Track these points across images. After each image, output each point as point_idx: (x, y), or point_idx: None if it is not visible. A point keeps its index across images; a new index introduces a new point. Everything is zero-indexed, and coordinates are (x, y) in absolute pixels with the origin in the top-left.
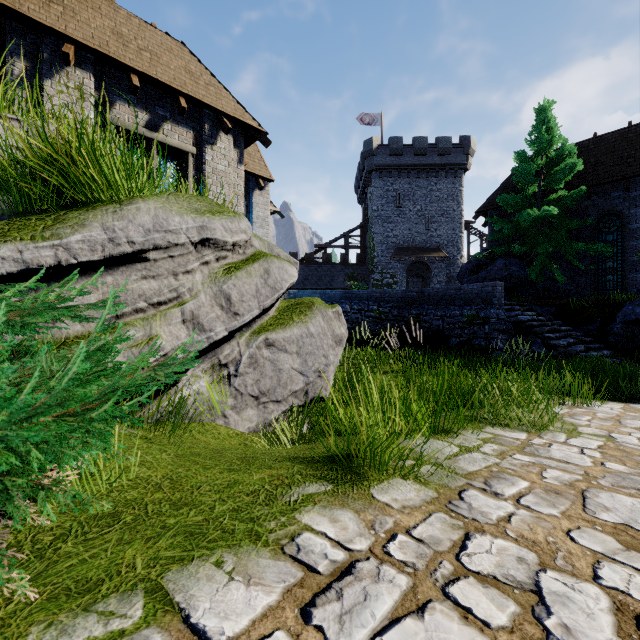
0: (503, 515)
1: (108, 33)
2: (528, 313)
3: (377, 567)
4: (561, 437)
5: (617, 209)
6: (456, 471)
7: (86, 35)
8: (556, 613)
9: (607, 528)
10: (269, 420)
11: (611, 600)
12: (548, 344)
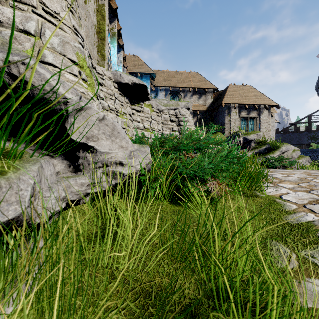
0: None
1: (239, 96)
2: None
3: None
4: None
5: None
6: None
7: (237, 100)
8: None
9: None
10: None
11: None
12: None
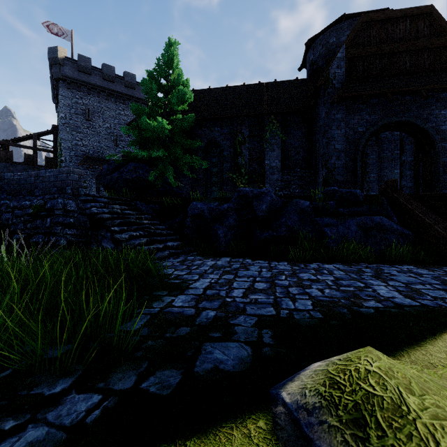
0: None
1: None
2: (115, 206)
3: None
4: None
5: (217, 139)
6: None
7: None
8: None
9: None
10: None
11: None
12: (115, 238)
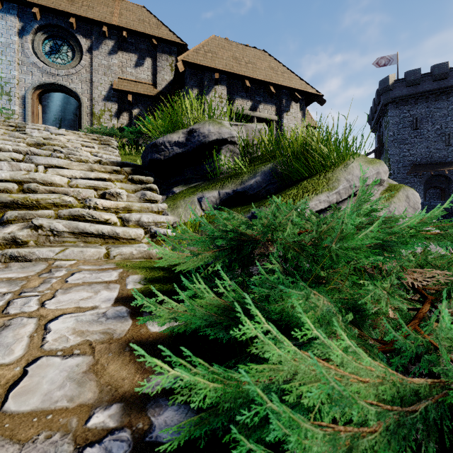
0: None
1: (231, 60)
2: None
3: None
4: None
5: None
6: None
7: (223, 65)
8: None
9: None
10: None
11: None
12: None
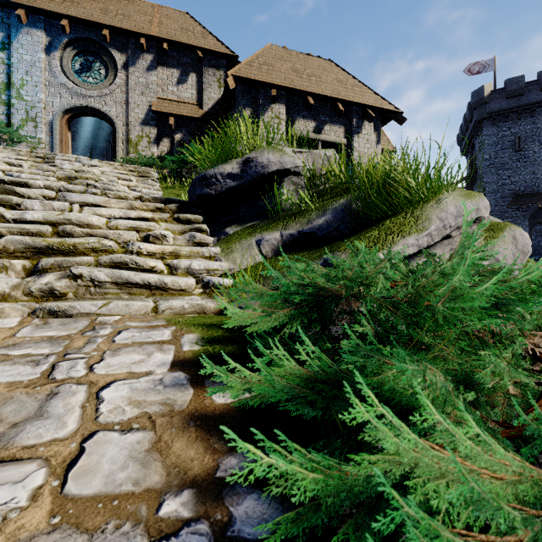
0: None
1: (290, 72)
2: None
3: None
4: None
5: None
6: None
7: (281, 79)
8: None
9: None
10: None
11: None
12: None
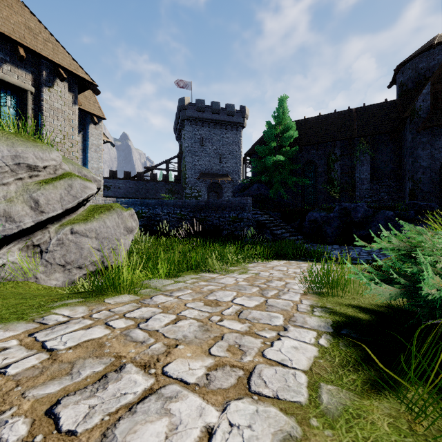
0: (164, 301)
1: None
2: (265, 216)
3: (81, 320)
4: (235, 275)
5: (313, 160)
6: (161, 290)
7: None
8: (148, 322)
9: (206, 301)
10: (72, 280)
11: (176, 318)
12: (272, 233)
